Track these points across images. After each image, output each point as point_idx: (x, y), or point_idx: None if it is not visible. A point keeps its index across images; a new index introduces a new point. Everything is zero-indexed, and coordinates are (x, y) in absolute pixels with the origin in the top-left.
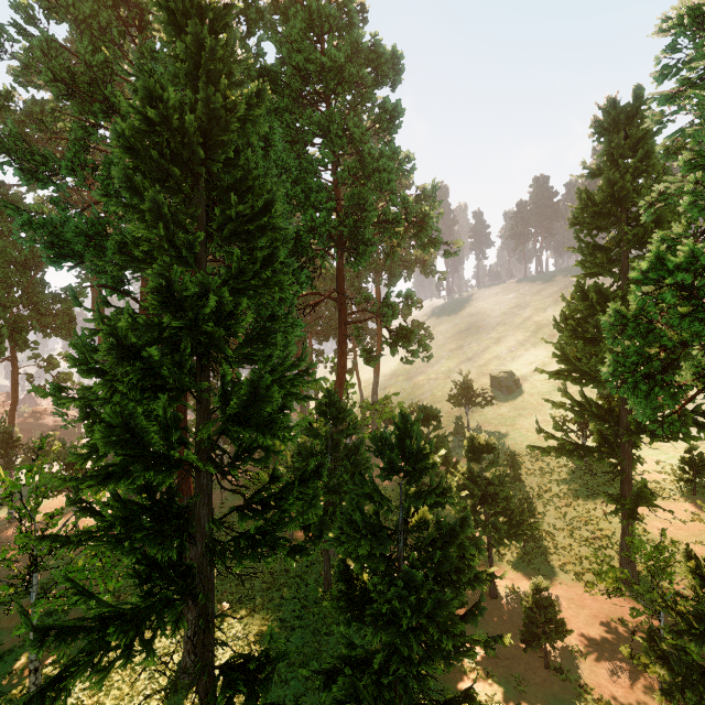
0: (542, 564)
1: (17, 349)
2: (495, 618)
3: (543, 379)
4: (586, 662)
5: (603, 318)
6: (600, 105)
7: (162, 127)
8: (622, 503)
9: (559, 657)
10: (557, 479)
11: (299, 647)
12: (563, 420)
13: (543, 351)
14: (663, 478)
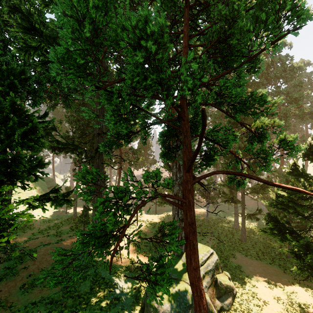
0: None
1: None
2: None
3: None
4: None
5: None
6: None
7: None
8: None
9: None
10: None
11: None
12: None
13: None
14: None
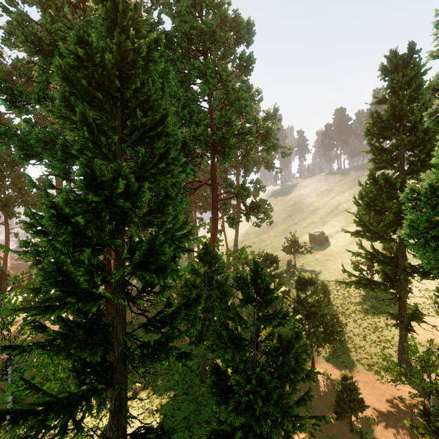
0: (346, 358)
1: (8, 217)
2: (315, 395)
3: (343, 236)
4: (378, 427)
5: (401, 195)
6: (385, 55)
7: (89, 63)
8: (400, 319)
9: (359, 423)
10: (354, 301)
11: (185, 414)
12: (357, 263)
13: (343, 219)
14: (424, 301)
